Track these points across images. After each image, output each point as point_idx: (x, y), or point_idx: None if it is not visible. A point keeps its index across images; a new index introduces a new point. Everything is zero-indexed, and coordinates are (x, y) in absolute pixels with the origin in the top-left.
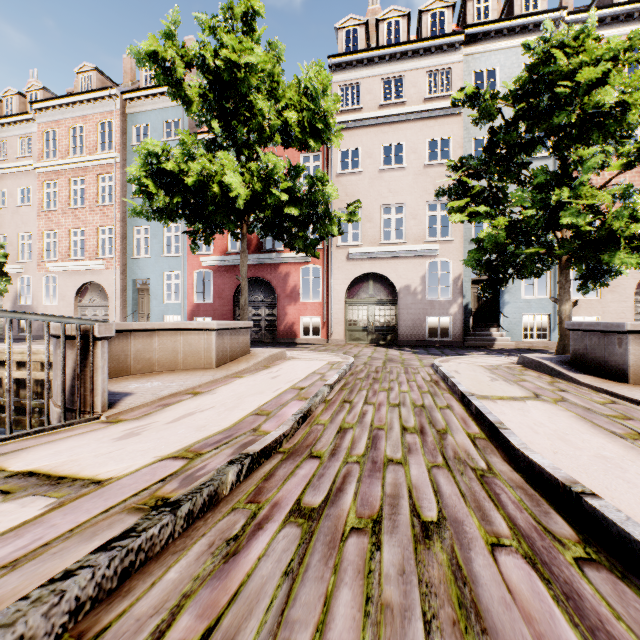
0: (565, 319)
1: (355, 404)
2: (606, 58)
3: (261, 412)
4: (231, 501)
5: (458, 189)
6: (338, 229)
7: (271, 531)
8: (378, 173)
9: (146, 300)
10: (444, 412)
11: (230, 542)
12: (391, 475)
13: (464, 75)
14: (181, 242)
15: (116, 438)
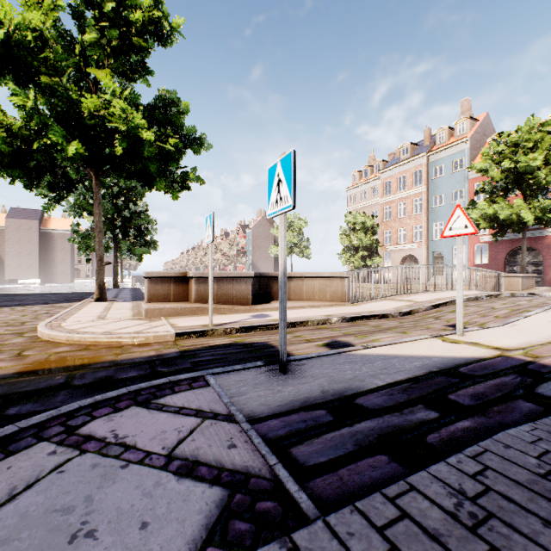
0: None
1: None
2: None
3: None
4: None
5: None
6: None
7: None
8: None
9: (439, 263)
10: None
11: None
12: None
13: None
14: None
15: None
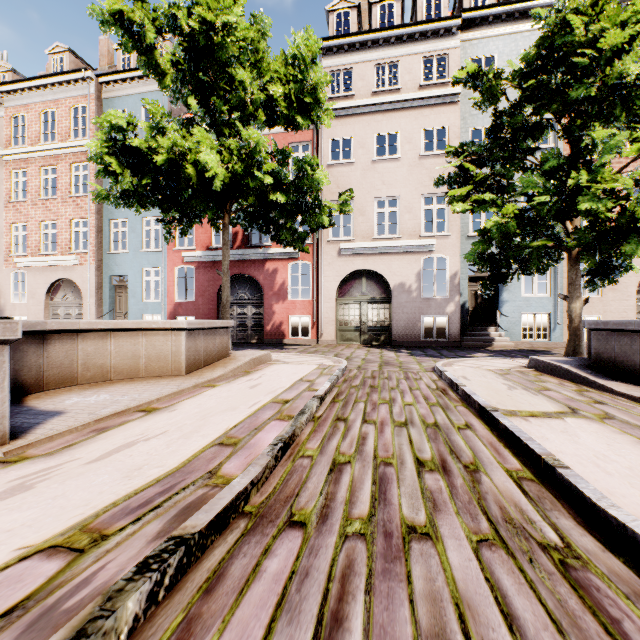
0: (575, 318)
1: (351, 423)
2: (632, 22)
3: (227, 440)
4: None
5: (459, 176)
6: (329, 221)
7: None
8: (371, 164)
9: (124, 298)
10: (465, 434)
11: None
12: (420, 569)
13: (461, 62)
14: (161, 236)
15: None
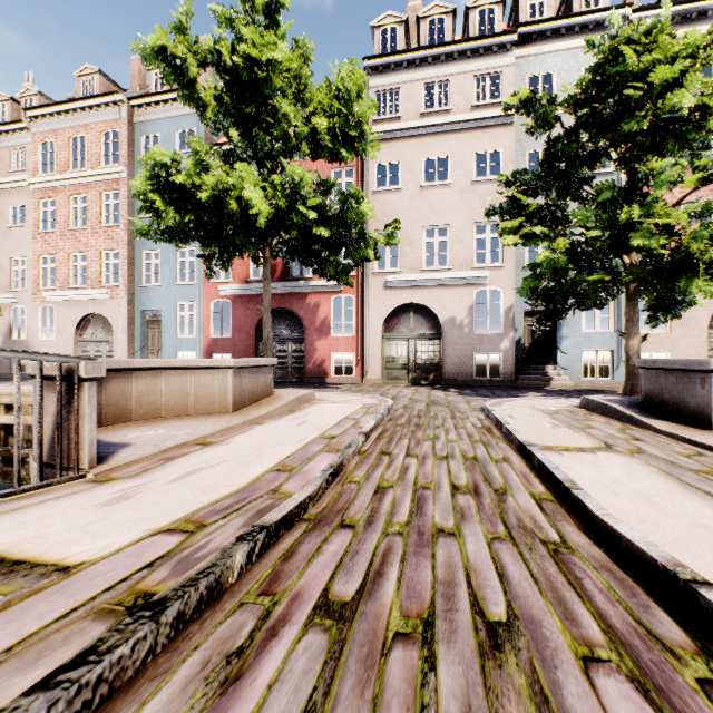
0: (633, 356)
1: (395, 456)
2: (683, 55)
3: (283, 467)
4: (238, 592)
5: (511, 207)
6: (374, 253)
7: (288, 640)
8: (419, 190)
9: (156, 334)
10: (501, 466)
11: (232, 659)
12: (443, 552)
13: (516, 80)
14: (196, 268)
15: (101, 503)
